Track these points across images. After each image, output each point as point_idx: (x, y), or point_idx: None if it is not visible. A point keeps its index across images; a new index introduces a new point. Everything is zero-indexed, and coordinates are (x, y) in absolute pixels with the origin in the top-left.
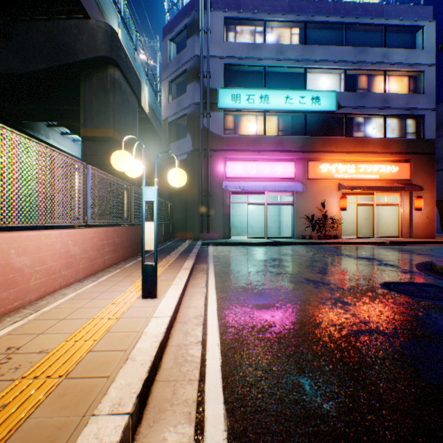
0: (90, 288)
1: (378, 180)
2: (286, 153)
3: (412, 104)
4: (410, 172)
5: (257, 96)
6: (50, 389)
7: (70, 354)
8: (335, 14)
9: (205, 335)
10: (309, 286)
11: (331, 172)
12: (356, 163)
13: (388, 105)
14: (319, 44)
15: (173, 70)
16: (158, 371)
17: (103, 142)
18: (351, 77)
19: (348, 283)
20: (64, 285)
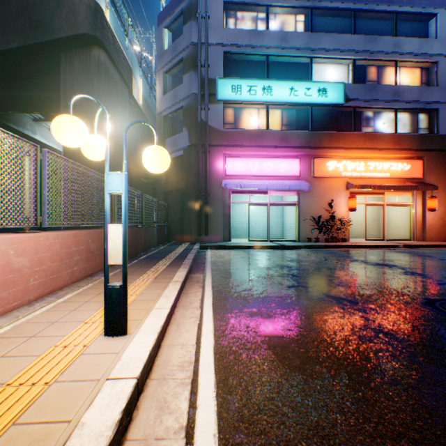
0: (38, 316)
1: (389, 178)
2: (291, 149)
3: (425, 97)
4: (423, 170)
5: (259, 87)
6: None
7: None
8: (343, 0)
9: (193, 409)
10: (333, 307)
11: (338, 170)
12: (365, 160)
13: (400, 98)
14: (326, 32)
15: (168, 60)
16: None
17: None
18: (360, 68)
19: (381, 301)
20: None
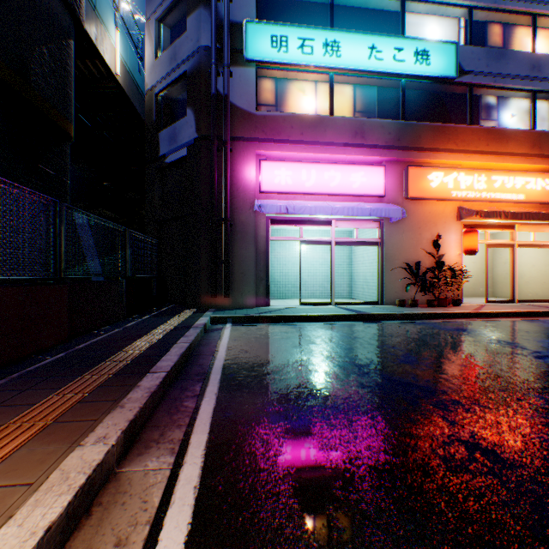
0: None
1: (524, 202)
2: (371, 149)
3: None
4: None
5: (318, 42)
6: None
7: None
8: None
9: None
10: None
11: (446, 187)
12: (488, 171)
13: (541, 74)
14: None
15: None
16: None
17: None
18: (477, 26)
19: None
20: None
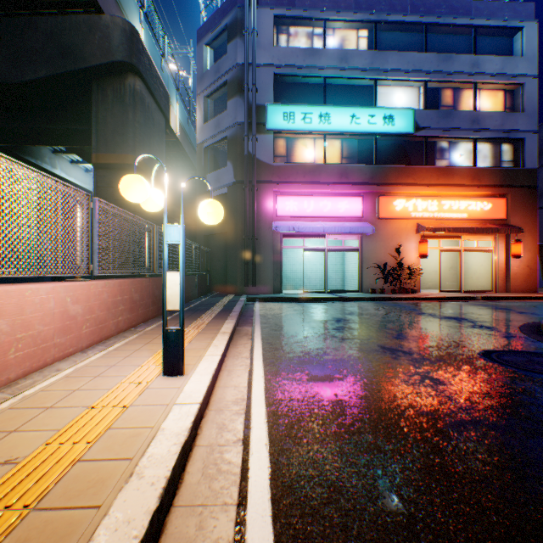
0: (95, 361)
1: (467, 219)
2: (352, 186)
3: (508, 125)
4: (507, 210)
5: (315, 114)
6: (5, 531)
7: (49, 466)
8: (413, 13)
9: (247, 429)
10: (386, 357)
11: (407, 210)
12: (439, 198)
13: (479, 126)
14: (393, 50)
15: (210, 83)
16: (178, 489)
17: (120, 171)
18: (433, 92)
19: (436, 352)
20: (60, 357)
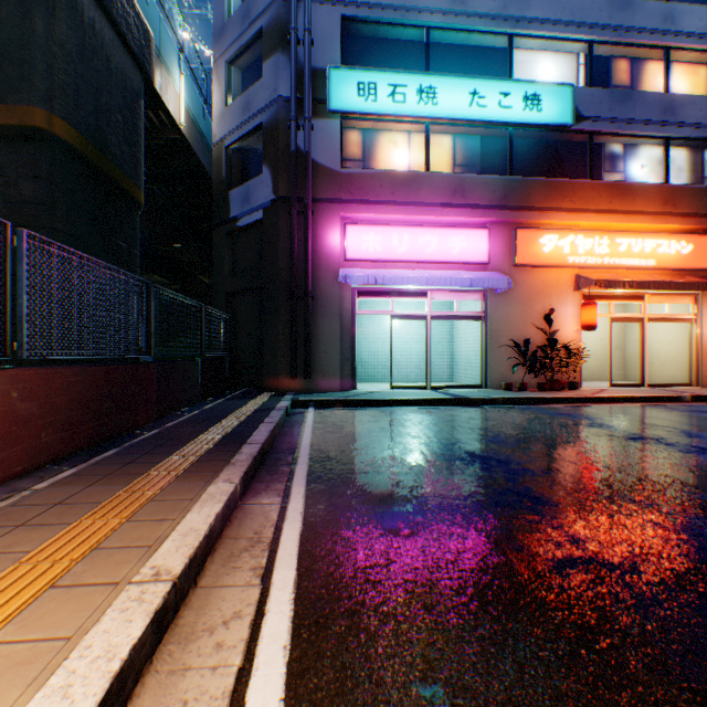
0: None
1: (655, 269)
2: (473, 210)
3: None
4: None
5: (411, 88)
6: None
7: None
8: None
9: None
10: None
11: (562, 252)
12: (611, 233)
13: (675, 118)
14: None
15: (235, 37)
16: None
17: (19, 143)
18: (600, 62)
19: None
20: None
